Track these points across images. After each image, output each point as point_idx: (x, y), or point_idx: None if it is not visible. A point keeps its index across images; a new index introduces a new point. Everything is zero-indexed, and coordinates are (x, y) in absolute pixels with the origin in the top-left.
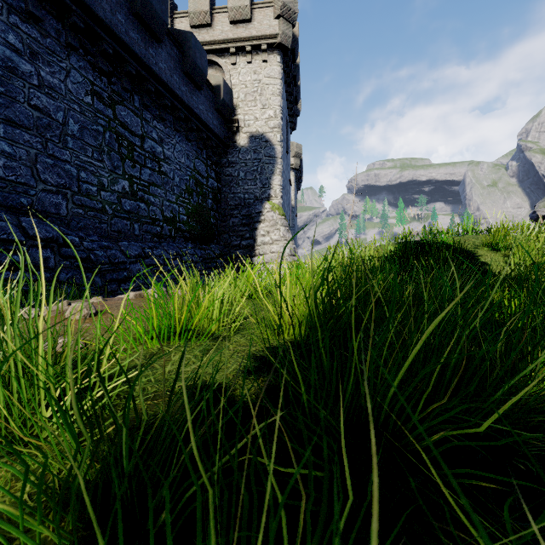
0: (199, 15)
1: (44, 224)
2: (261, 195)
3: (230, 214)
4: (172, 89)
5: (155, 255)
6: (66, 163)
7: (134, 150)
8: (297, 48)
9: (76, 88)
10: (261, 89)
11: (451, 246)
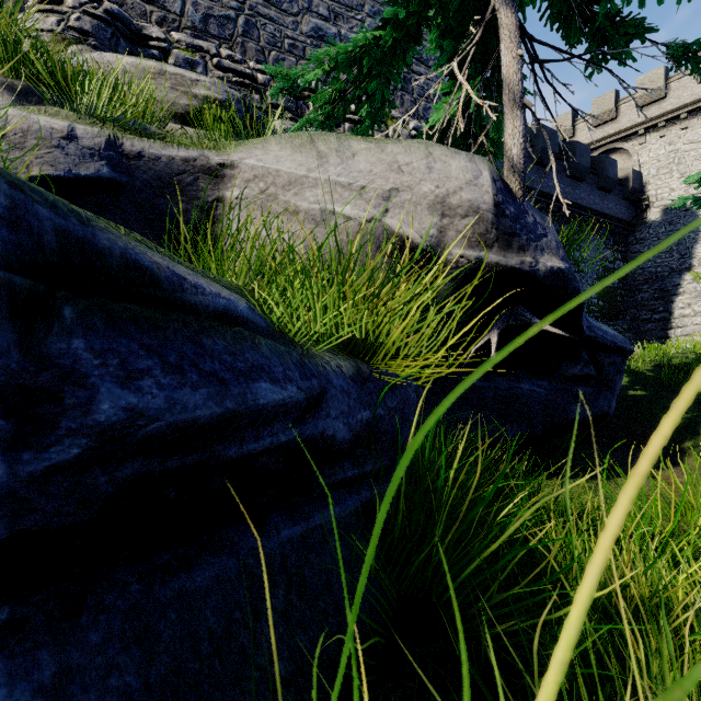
0: (603, 115)
1: None
2: (678, 266)
3: (637, 289)
4: (589, 208)
5: None
6: None
7: None
8: None
9: None
10: (678, 159)
11: None
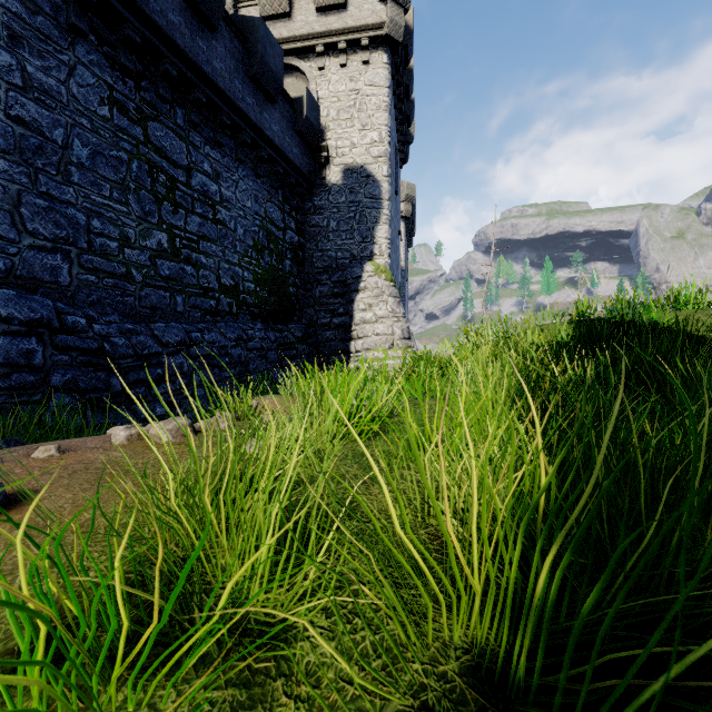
0: (273, 1)
1: (29, 298)
2: (359, 253)
3: (316, 280)
4: (232, 100)
5: (206, 341)
6: (69, 206)
7: (177, 188)
8: (411, 45)
9: (84, 94)
10: (359, 103)
11: (669, 328)
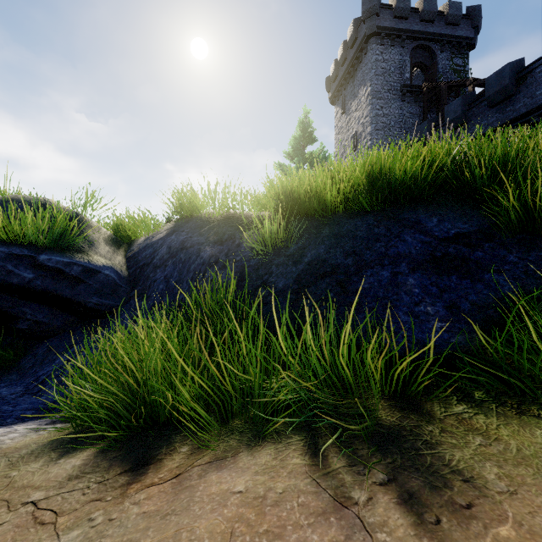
0: None
1: None
2: None
3: None
4: None
5: None
6: None
7: None
8: None
9: None
10: None
11: None
